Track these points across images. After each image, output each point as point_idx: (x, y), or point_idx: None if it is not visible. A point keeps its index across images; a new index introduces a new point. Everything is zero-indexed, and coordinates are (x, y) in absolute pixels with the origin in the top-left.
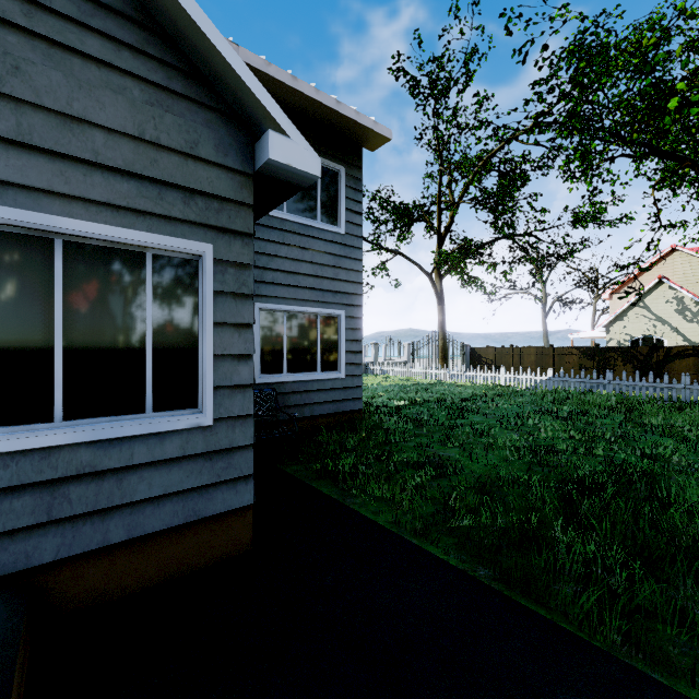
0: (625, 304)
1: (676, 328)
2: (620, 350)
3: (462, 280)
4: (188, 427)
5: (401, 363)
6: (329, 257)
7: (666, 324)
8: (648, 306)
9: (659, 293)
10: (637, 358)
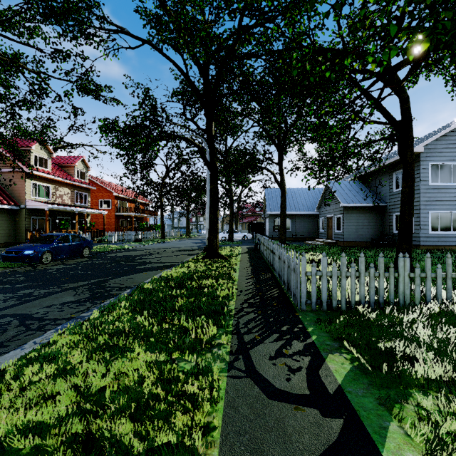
0: None
1: None
2: None
3: None
4: (341, 232)
5: None
6: None
7: None
8: None
9: None
10: None
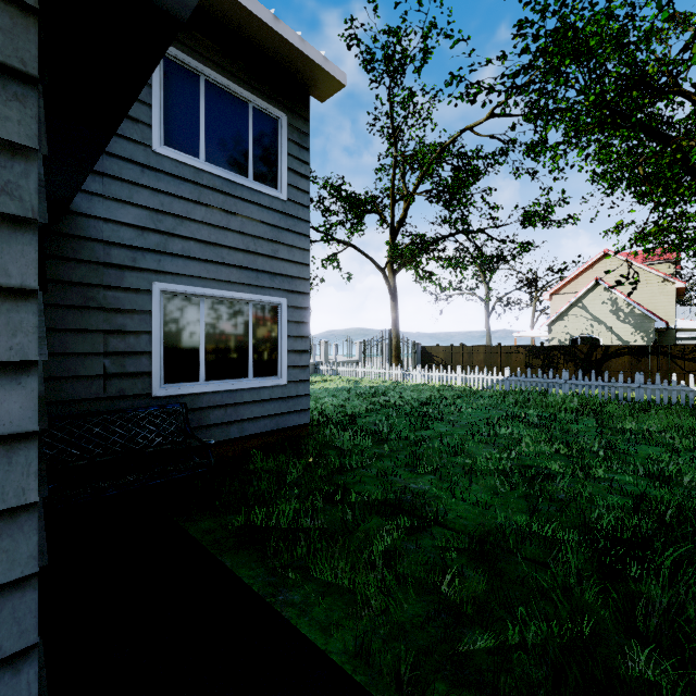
0: (565, 304)
1: (611, 327)
2: (563, 348)
3: (417, 274)
4: None
5: (352, 362)
6: (265, 227)
7: (602, 324)
8: (586, 306)
9: (595, 294)
10: (578, 357)
